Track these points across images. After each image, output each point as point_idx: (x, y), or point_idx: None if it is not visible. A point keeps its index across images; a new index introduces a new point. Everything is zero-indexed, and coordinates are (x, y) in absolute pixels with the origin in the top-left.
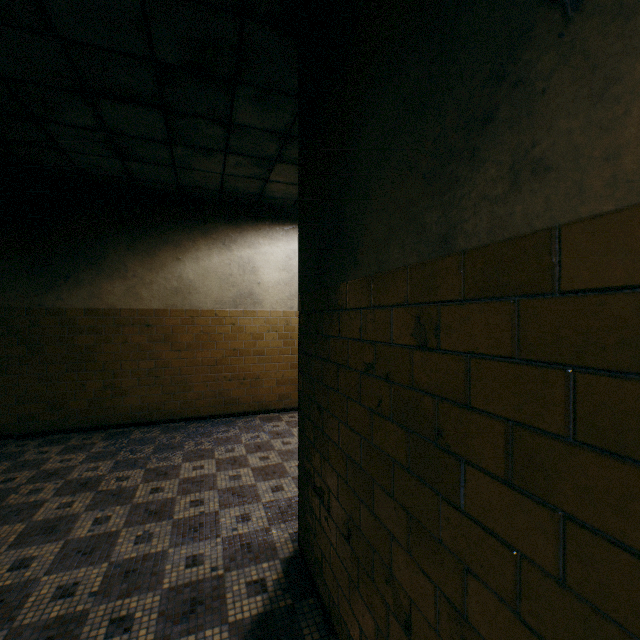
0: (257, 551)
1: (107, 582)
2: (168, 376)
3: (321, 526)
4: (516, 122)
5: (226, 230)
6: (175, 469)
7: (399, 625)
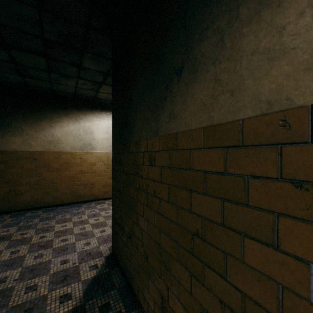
0: (94, 255)
1: (22, 275)
2: (46, 184)
3: (121, 238)
4: (170, 102)
5: (77, 113)
6: (52, 227)
7: (145, 259)
